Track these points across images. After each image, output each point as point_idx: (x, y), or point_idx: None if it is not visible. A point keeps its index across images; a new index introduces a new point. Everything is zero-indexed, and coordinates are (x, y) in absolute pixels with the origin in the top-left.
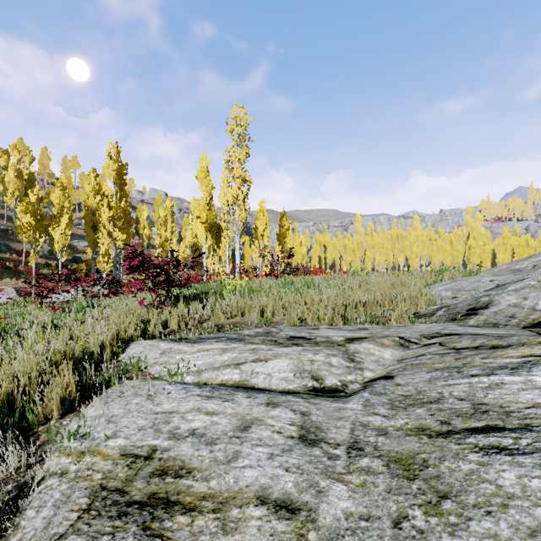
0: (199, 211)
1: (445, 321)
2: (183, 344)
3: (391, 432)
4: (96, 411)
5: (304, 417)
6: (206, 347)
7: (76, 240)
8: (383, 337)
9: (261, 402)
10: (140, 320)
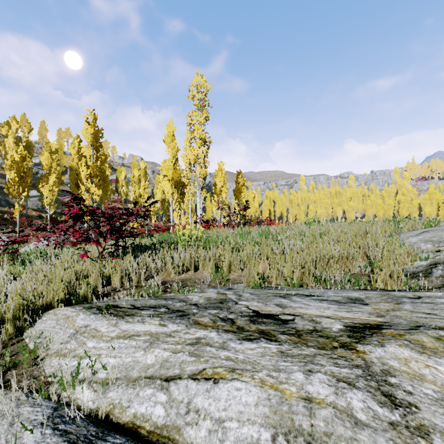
0: (166, 170)
1: None
2: (105, 318)
3: None
4: None
5: None
6: (132, 327)
7: (66, 196)
8: (414, 329)
9: None
10: (79, 276)
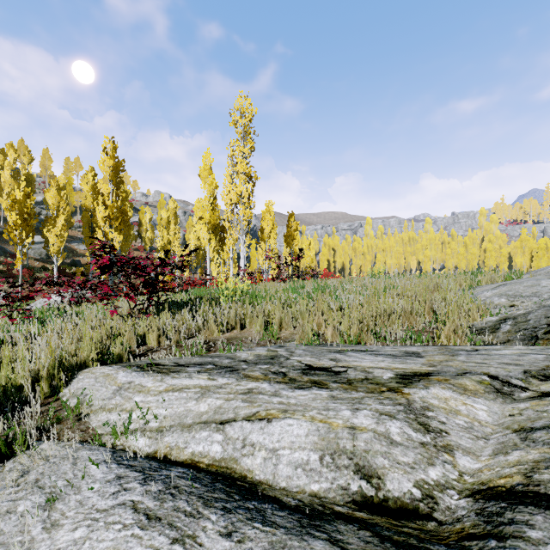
0: (201, 212)
1: (523, 341)
2: (149, 375)
3: None
4: None
5: None
6: (180, 382)
7: (76, 243)
8: (460, 375)
9: None
10: (109, 335)
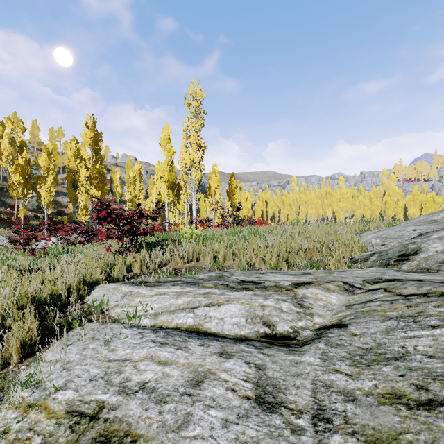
0: (162, 172)
1: (380, 266)
2: (142, 287)
3: (360, 397)
4: (55, 355)
5: (259, 371)
6: (163, 290)
7: (60, 196)
8: (328, 282)
9: (214, 352)
10: (107, 265)
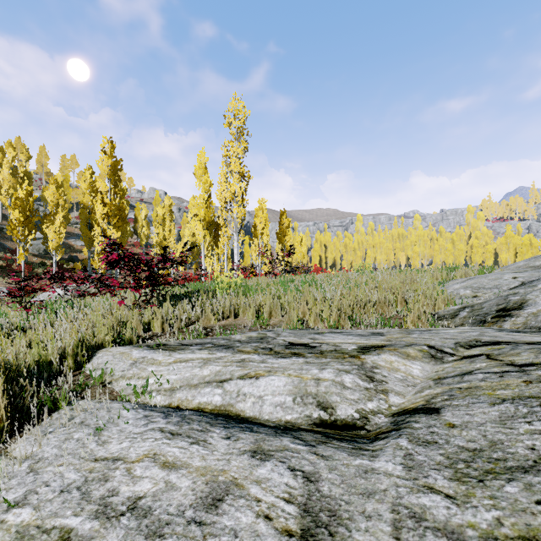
0: (196, 209)
1: (473, 324)
2: (159, 352)
3: None
4: (26, 448)
5: (309, 484)
6: (186, 356)
7: (73, 239)
8: (407, 346)
9: (244, 449)
10: (119, 322)
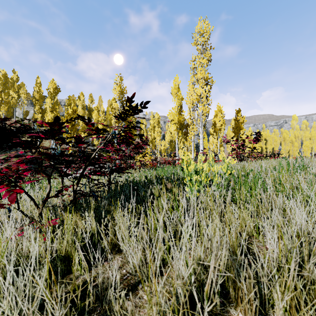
0: (172, 116)
1: None
2: None
3: None
4: None
5: None
6: None
7: None
8: None
9: None
10: None
